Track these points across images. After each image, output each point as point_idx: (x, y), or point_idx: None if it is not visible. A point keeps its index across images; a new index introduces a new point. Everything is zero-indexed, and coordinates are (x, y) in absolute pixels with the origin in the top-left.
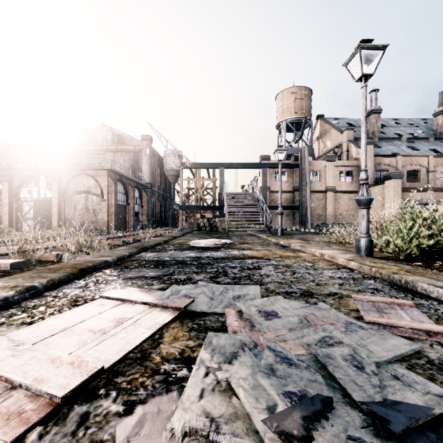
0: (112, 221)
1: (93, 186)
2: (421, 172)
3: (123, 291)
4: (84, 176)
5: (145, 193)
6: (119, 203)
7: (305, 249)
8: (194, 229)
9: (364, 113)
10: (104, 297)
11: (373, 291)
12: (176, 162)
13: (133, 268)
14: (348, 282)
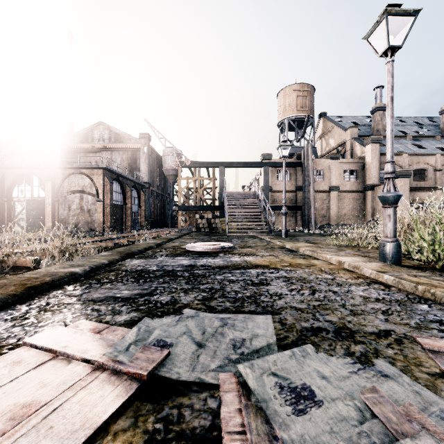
0: (108, 222)
1: (88, 185)
2: (428, 171)
3: (64, 332)
4: (78, 175)
5: (143, 193)
6: (115, 203)
7: (317, 255)
8: (193, 230)
9: (390, 94)
10: (28, 345)
11: (439, 326)
12: (174, 160)
13: (105, 283)
14: (394, 309)
